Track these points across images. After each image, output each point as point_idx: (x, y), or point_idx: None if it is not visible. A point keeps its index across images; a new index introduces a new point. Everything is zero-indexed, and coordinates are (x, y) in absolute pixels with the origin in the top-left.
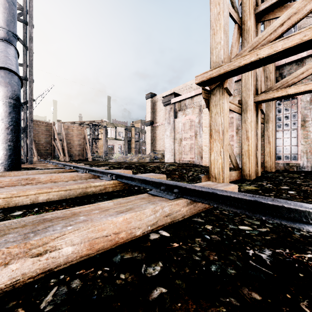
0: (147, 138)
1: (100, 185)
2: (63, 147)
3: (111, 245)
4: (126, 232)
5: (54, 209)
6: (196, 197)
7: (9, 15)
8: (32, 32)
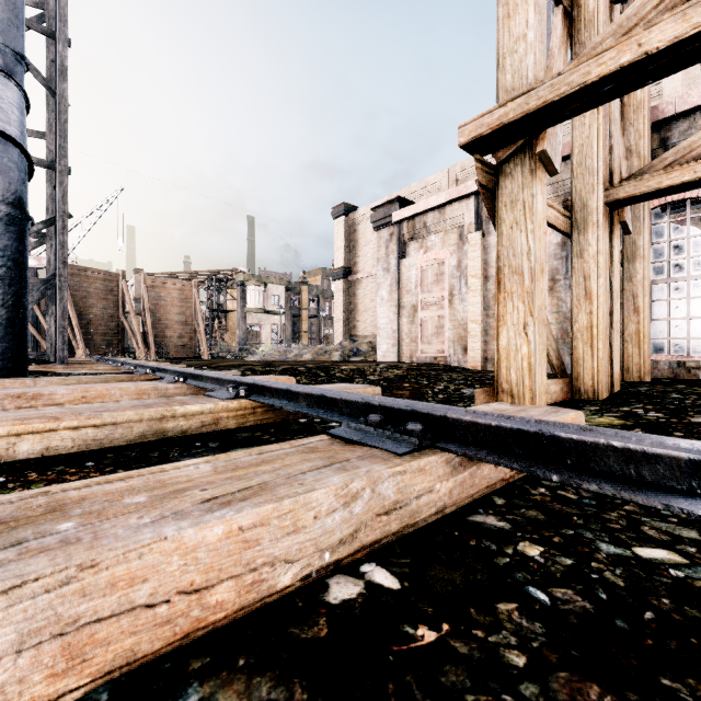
0: (337, 308)
1: (201, 410)
2: (145, 328)
3: (173, 639)
4: (237, 580)
5: (52, 482)
6: (481, 448)
7: (6, 8)
8: (66, 57)
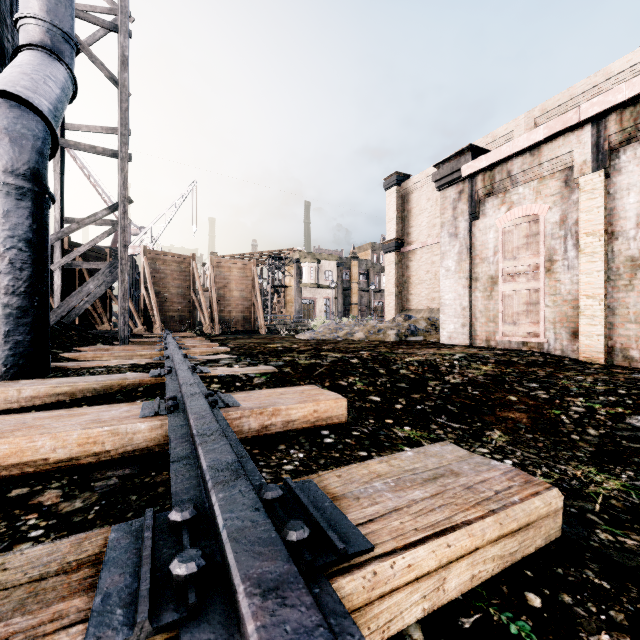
0: (389, 282)
1: None
2: (211, 305)
3: None
4: None
5: None
6: None
7: None
8: (126, 48)
